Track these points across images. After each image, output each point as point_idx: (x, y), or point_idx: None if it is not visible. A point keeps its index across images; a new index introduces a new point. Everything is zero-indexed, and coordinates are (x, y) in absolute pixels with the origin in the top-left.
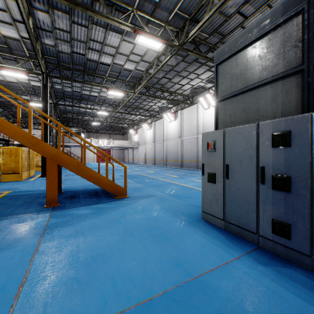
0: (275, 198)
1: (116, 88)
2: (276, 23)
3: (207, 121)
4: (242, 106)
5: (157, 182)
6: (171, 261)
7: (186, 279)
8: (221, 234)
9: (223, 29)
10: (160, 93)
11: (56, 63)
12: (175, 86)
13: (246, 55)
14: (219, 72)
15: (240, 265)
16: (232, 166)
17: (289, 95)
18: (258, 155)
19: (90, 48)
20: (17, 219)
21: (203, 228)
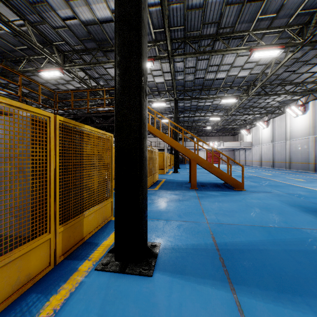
0: None
1: (229, 96)
2: None
3: None
4: None
5: (275, 183)
6: (281, 220)
7: (289, 227)
8: None
9: None
10: (280, 88)
11: (182, 89)
12: (302, 76)
13: None
14: None
15: None
16: None
17: None
18: None
19: (208, 72)
20: (181, 191)
21: (316, 215)
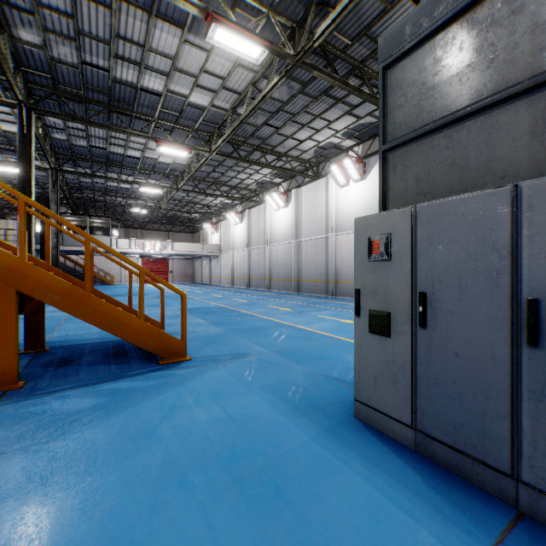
0: None
1: (174, 142)
2: None
3: (344, 209)
4: (447, 156)
5: (253, 322)
6: None
7: None
8: (410, 468)
9: (380, 30)
10: (258, 155)
11: (51, 84)
12: (287, 143)
13: (458, 35)
14: (389, 85)
15: None
16: (436, 296)
17: None
18: (516, 269)
19: (119, 56)
20: None
21: (362, 449)
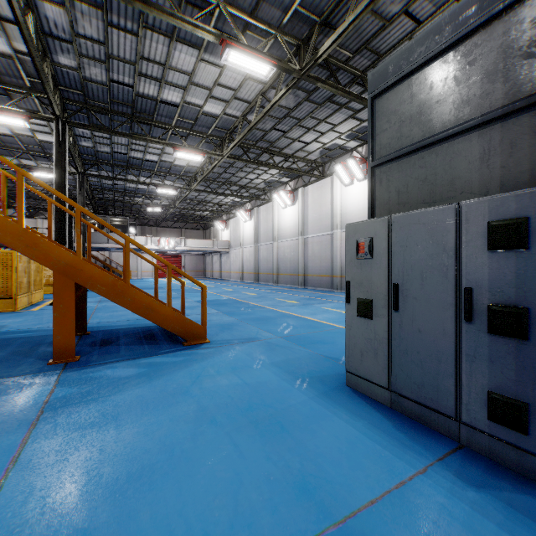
0: (495, 352)
1: (189, 147)
2: (490, 12)
3: (348, 207)
4: (421, 174)
5: (262, 313)
6: (291, 481)
7: (322, 526)
8: (385, 418)
9: (379, 43)
10: (267, 157)
11: (82, 100)
12: (294, 145)
13: (429, 77)
14: (376, 112)
15: (429, 488)
16: (405, 286)
17: (516, 150)
18: (459, 265)
19: (142, 74)
20: None
21: (349, 405)
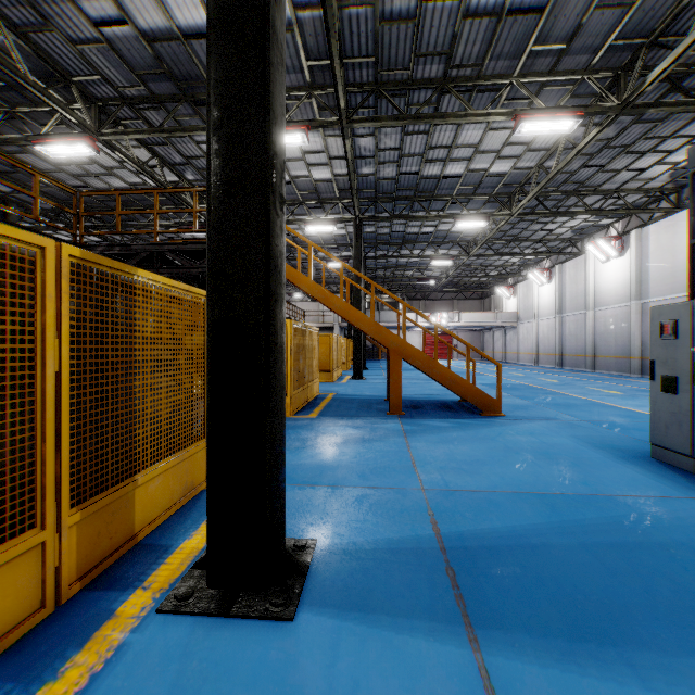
0: None
1: (471, 214)
2: None
3: None
4: None
5: (565, 400)
6: (576, 480)
7: (593, 493)
8: (680, 477)
9: None
10: (574, 200)
11: (373, 195)
12: (619, 177)
13: None
14: None
15: (691, 502)
16: None
17: None
18: None
19: (428, 160)
20: (368, 421)
21: (645, 466)
